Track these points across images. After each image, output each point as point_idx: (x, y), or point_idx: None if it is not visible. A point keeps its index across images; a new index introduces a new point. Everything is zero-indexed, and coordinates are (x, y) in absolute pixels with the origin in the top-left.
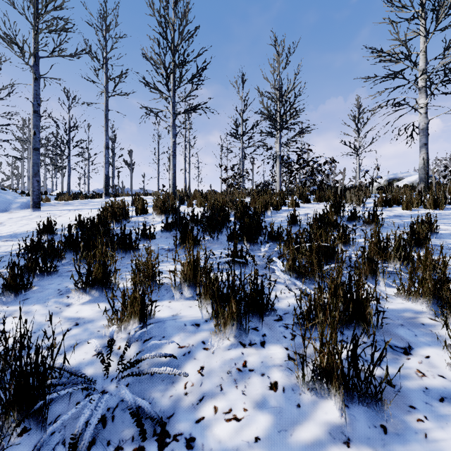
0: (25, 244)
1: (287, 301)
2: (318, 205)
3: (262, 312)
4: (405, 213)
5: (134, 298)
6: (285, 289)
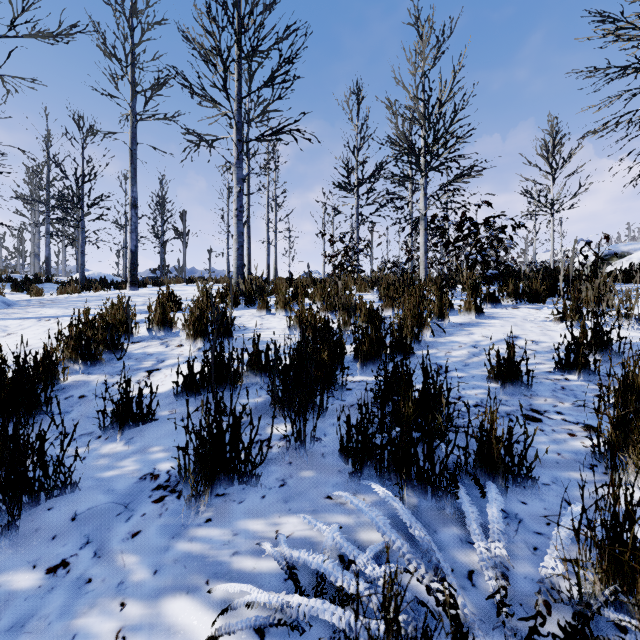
0: None
1: None
2: (519, 310)
3: None
4: None
5: None
6: None
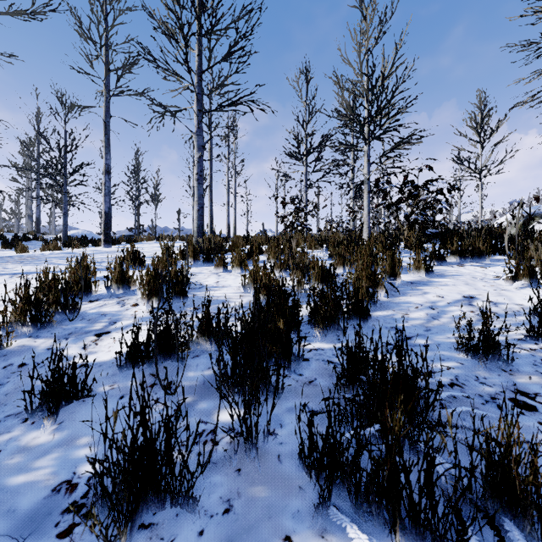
0: None
1: None
2: (465, 268)
3: None
4: None
5: None
6: None
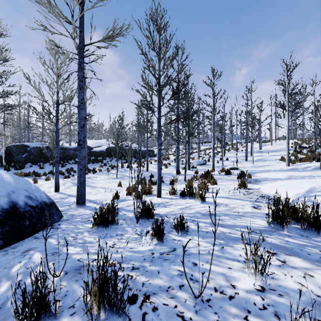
0: (294, 147)
1: None
2: None
3: None
4: None
5: (317, 148)
6: None
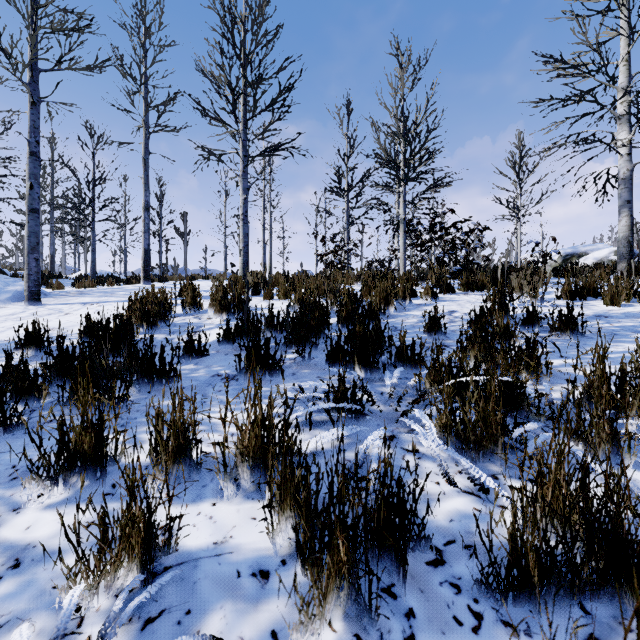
0: None
1: (446, 505)
2: (467, 296)
3: (404, 556)
4: (612, 312)
5: (129, 518)
6: (439, 472)
